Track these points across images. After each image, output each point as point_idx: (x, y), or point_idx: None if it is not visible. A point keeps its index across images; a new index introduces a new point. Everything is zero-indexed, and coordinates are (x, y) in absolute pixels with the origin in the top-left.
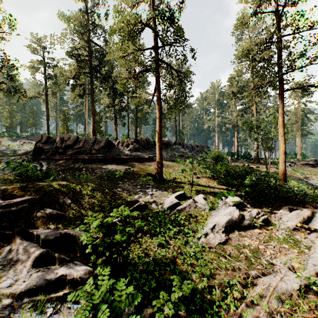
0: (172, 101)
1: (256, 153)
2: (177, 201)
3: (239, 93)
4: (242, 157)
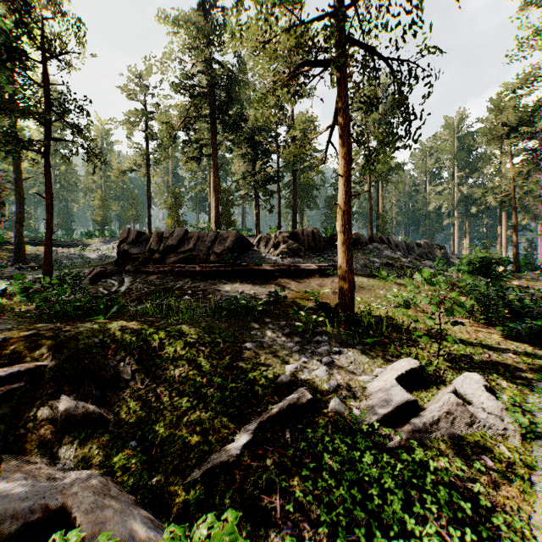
0: (362, 161)
1: None
2: (408, 397)
3: (522, 125)
4: (527, 267)
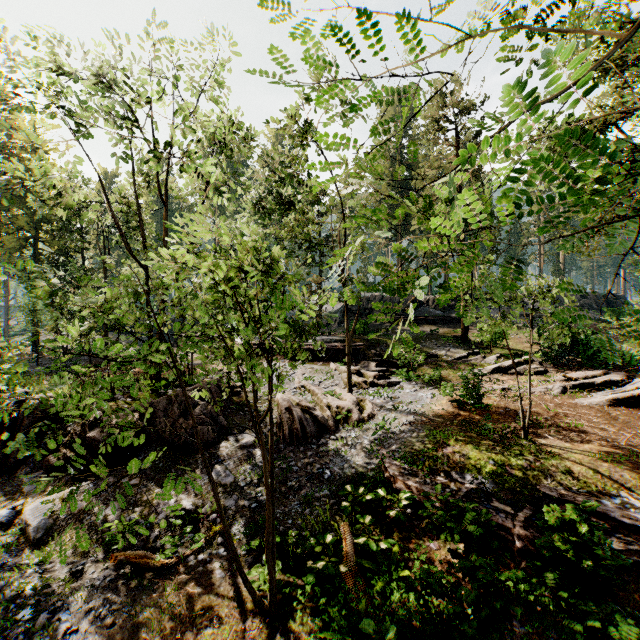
0: None
1: None
2: (465, 355)
3: None
4: None
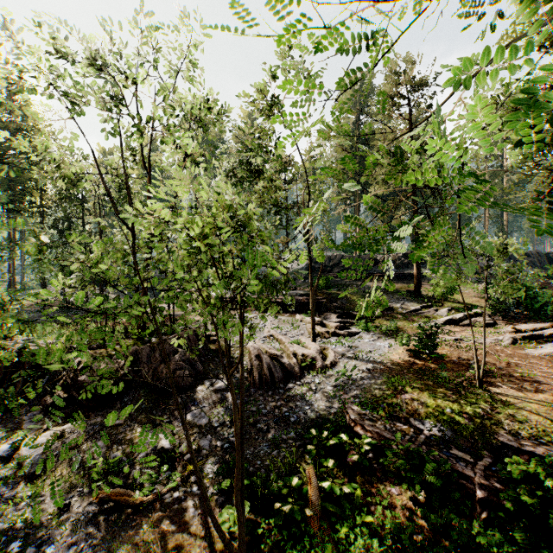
0: None
1: None
2: (419, 308)
3: None
4: None
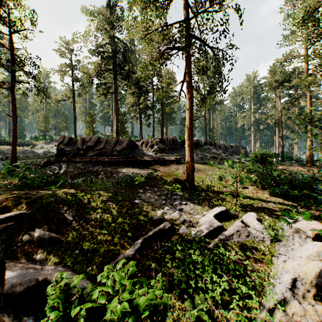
0: None
1: (309, 154)
2: (219, 224)
3: (285, 82)
4: (288, 158)
